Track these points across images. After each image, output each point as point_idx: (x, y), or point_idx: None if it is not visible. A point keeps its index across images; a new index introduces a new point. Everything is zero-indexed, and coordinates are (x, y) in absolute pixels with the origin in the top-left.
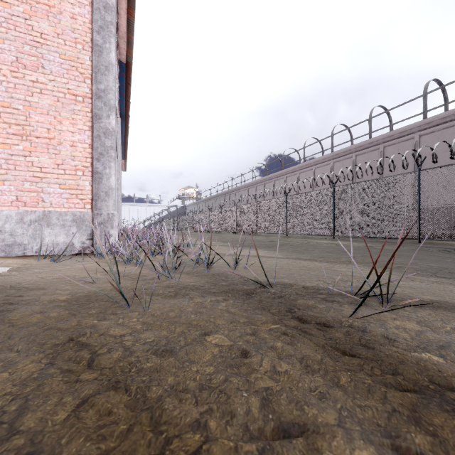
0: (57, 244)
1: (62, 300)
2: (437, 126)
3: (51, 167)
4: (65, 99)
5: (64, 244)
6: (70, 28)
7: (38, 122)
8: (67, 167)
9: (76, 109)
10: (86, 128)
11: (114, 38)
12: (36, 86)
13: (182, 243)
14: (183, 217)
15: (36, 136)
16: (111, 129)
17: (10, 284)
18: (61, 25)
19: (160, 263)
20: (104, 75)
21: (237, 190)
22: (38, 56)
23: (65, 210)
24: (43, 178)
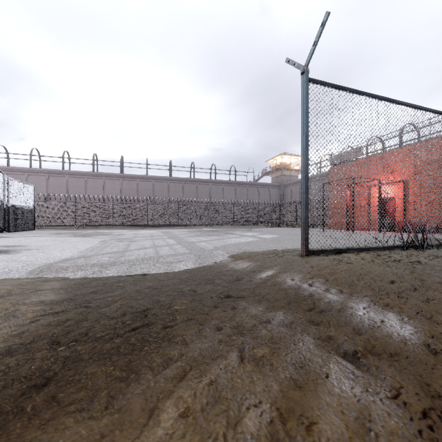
0: None
1: None
2: (37, 173)
3: None
4: None
5: None
6: None
7: None
8: None
9: None
10: None
11: None
12: None
13: None
14: None
15: None
16: None
17: None
18: None
19: None
20: None
21: None
22: None
23: None
24: None
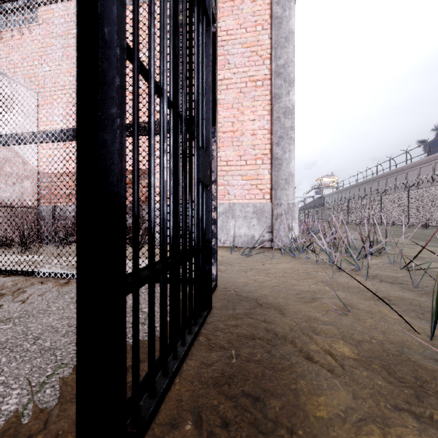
0: (240, 236)
1: (350, 359)
2: None
3: (235, 159)
4: (246, 89)
5: (245, 237)
6: (251, 13)
7: (225, 118)
8: (248, 157)
9: (256, 96)
10: (265, 113)
11: (293, 1)
12: (223, 83)
13: (356, 239)
14: (324, 207)
15: (223, 131)
16: (291, 107)
17: (230, 287)
18: (243, 14)
19: (390, 274)
20: (284, 48)
21: (398, 172)
22: (224, 54)
23: (246, 202)
24: (228, 171)
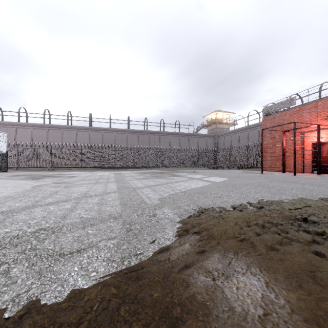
0: None
1: None
2: (24, 126)
3: None
4: None
5: None
6: None
7: None
8: None
9: None
10: None
11: None
12: None
13: None
14: None
15: None
16: None
17: None
18: None
19: None
20: None
21: None
22: None
23: None
24: None
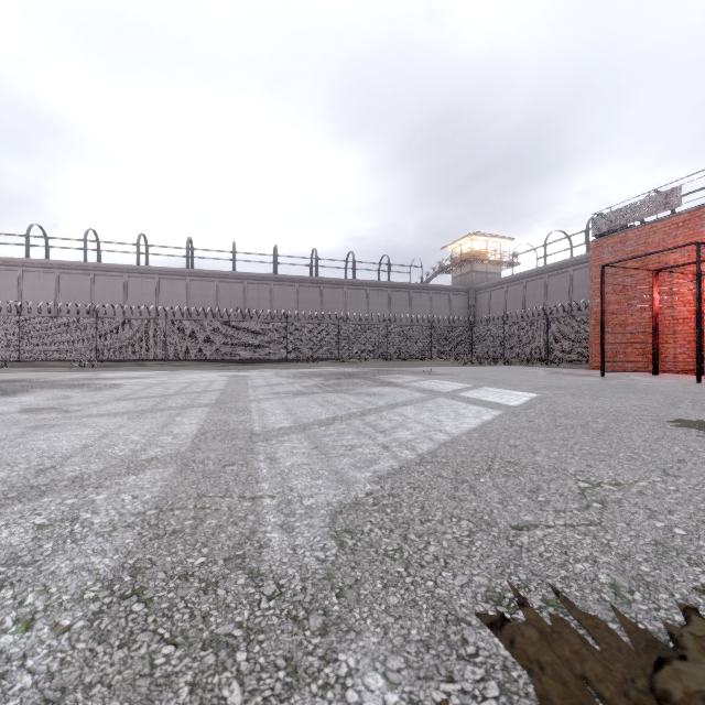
0: None
1: None
2: (39, 268)
3: None
4: None
5: None
6: None
7: None
8: None
9: None
10: None
11: None
12: None
13: None
14: None
15: None
16: None
17: None
18: None
19: None
20: None
21: None
22: None
23: None
24: None
